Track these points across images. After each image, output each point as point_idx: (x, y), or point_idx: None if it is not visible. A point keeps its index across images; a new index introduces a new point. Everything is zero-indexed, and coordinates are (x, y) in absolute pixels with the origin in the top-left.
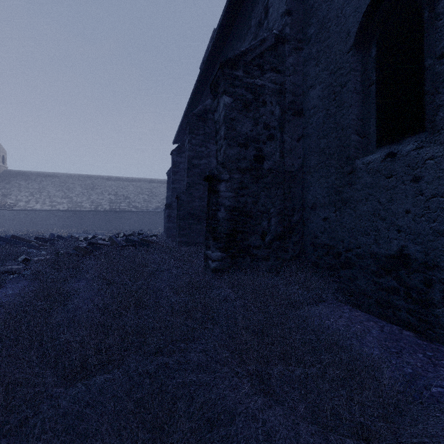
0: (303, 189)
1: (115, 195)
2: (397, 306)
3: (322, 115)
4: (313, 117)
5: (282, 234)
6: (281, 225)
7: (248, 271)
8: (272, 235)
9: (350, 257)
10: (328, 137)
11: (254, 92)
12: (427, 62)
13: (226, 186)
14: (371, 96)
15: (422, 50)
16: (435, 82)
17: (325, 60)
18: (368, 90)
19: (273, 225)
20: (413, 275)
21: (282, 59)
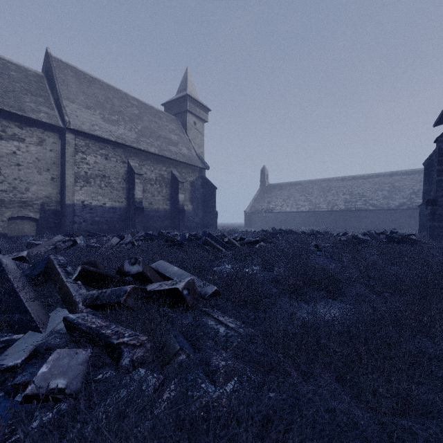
0: None
1: (349, 194)
2: None
3: None
4: None
5: None
6: None
7: None
8: None
9: None
10: None
11: None
12: None
13: None
14: None
15: None
16: None
17: None
18: None
19: None
20: None
21: None
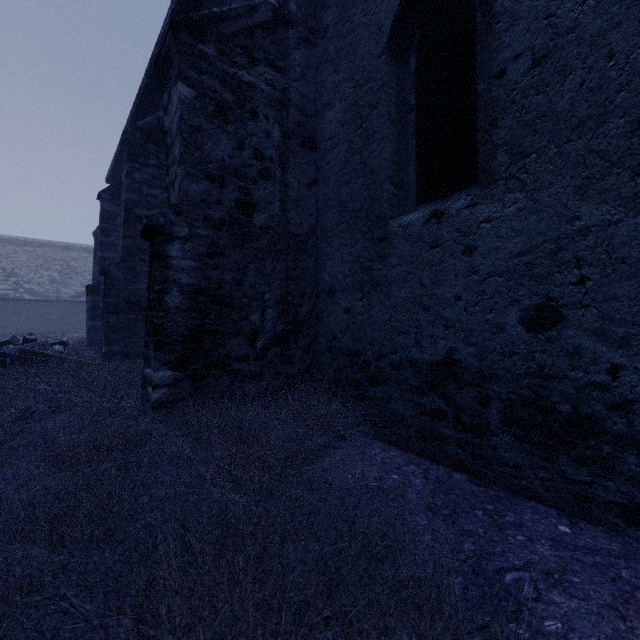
0: (316, 264)
1: None
2: (445, 438)
3: (344, 150)
4: (330, 152)
5: (283, 336)
6: (282, 320)
7: (224, 401)
8: (269, 337)
9: (383, 368)
10: (352, 184)
11: (238, 92)
12: (479, 86)
13: (183, 248)
14: (410, 129)
15: (474, 69)
16: (492, 111)
17: (347, 64)
18: (405, 119)
19: (270, 321)
20: (464, 390)
21: (283, 50)
